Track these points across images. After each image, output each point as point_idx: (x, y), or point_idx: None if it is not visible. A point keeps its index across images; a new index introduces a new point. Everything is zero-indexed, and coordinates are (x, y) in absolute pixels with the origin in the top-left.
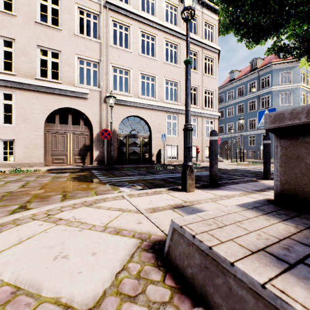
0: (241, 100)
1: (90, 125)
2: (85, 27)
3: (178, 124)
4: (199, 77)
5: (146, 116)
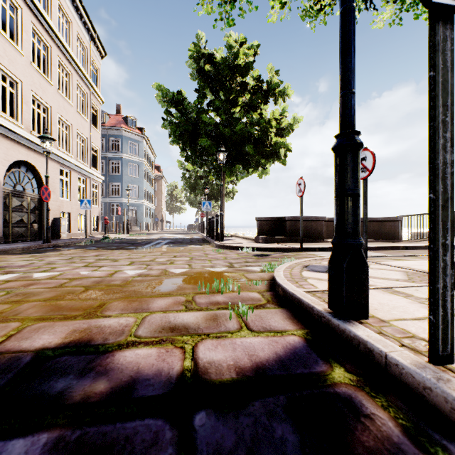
0: None
1: None
2: None
3: (71, 184)
4: (88, 127)
5: (39, 166)
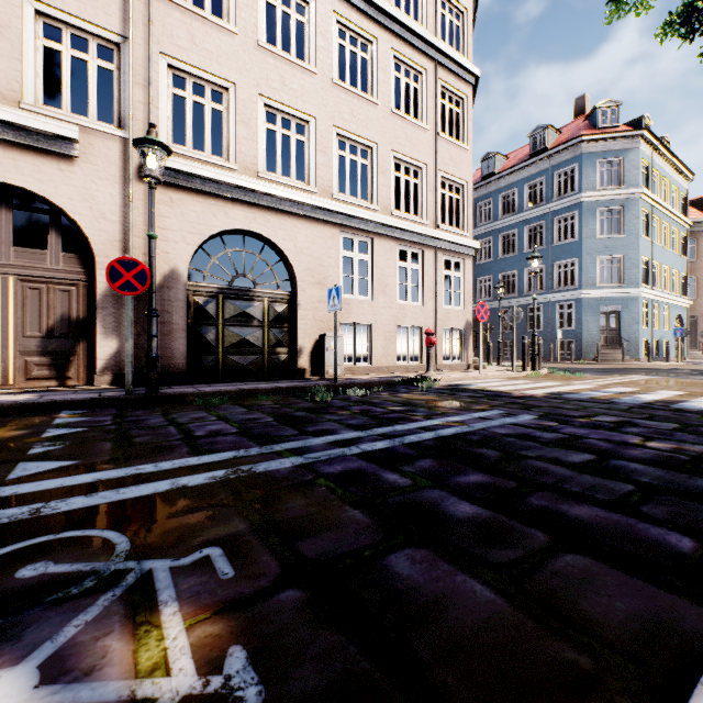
0: (511, 223)
1: None
2: None
3: (374, 264)
4: (429, 142)
5: (279, 236)
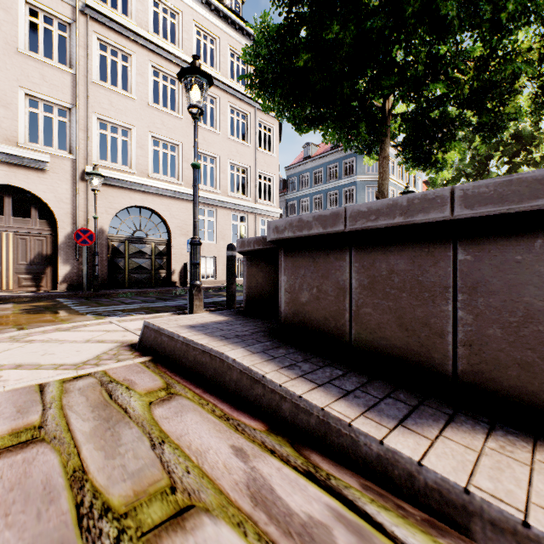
0: (320, 190)
1: (49, 216)
2: (41, 41)
3: (218, 223)
4: (251, 153)
5: (161, 209)
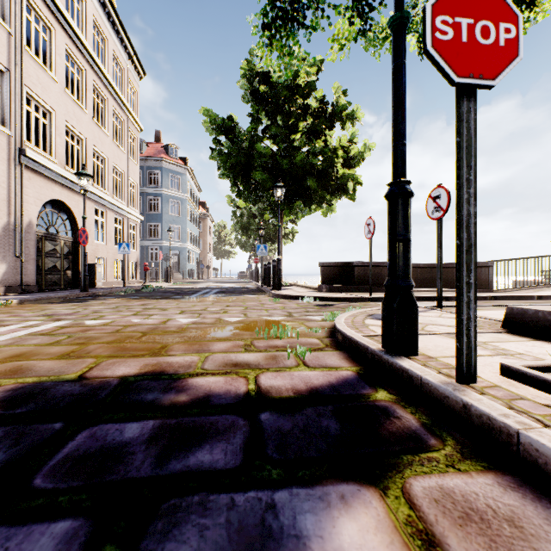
0: None
1: None
2: None
3: (107, 225)
4: (126, 160)
5: (73, 205)
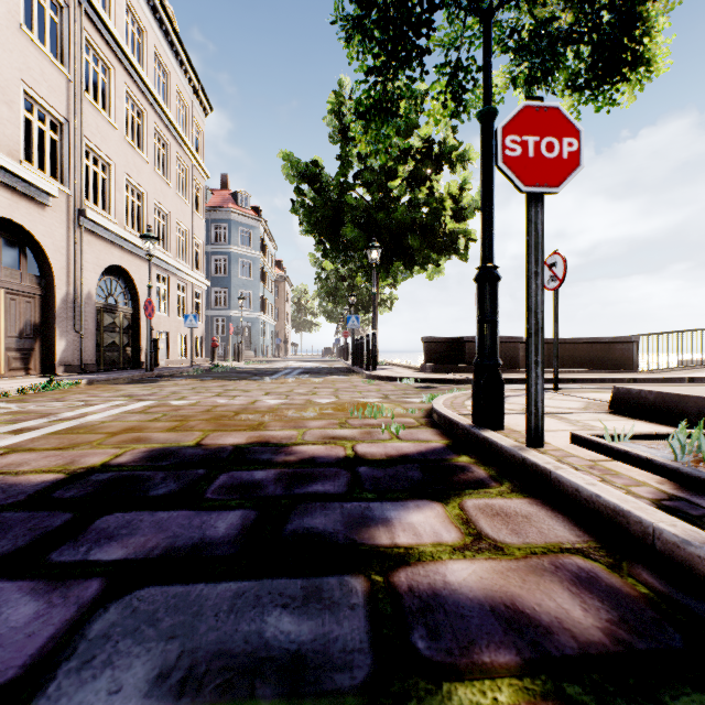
0: None
1: None
2: (35, 19)
3: (170, 293)
4: (190, 214)
5: (133, 271)
